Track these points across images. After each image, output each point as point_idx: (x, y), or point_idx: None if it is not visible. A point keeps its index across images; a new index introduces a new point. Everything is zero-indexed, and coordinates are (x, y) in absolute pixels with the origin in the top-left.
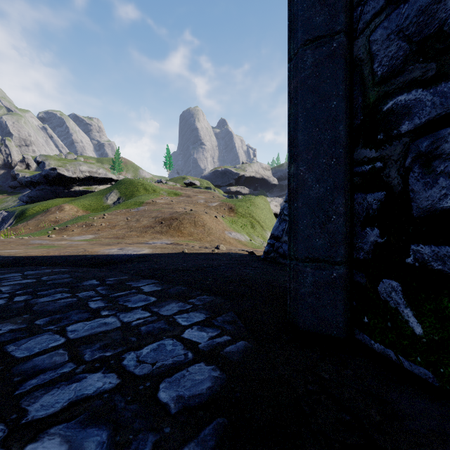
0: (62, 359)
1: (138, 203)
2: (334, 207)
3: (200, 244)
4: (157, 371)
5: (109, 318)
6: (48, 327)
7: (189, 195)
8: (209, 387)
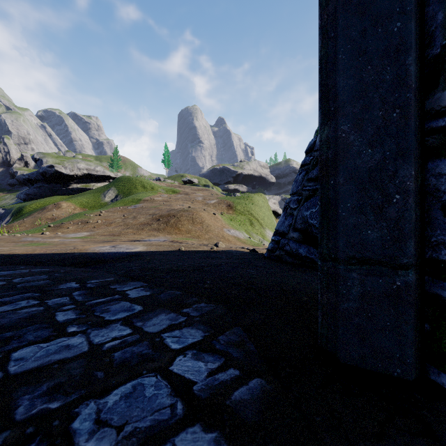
0: None
1: (136, 200)
2: (397, 181)
3: (198, 241)
4: (123, 445)
5: (75, 337)
6: None
7: (187, 193)
8: None
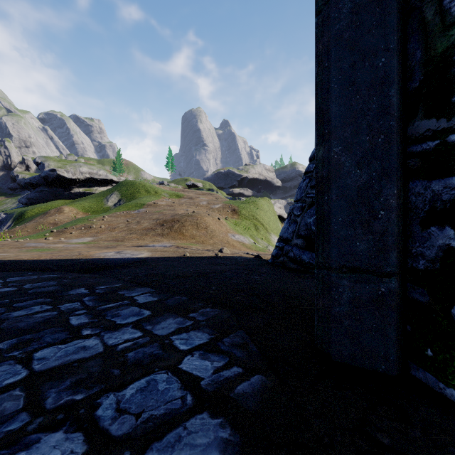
0: (14, 406)
1: (139, 205)
2: (382, 199)
3: (202, 247)
4: (142, 429)
5: (90, 339)
6: (12, 353)
7: (191, 197)
8: None
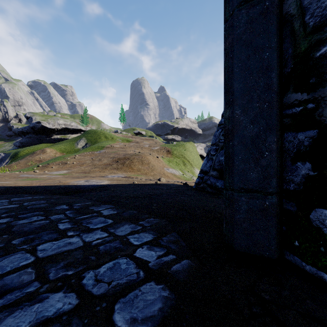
0: (29, 278)
1: (100, 147)
2: (266, 144)
3: (145, 177)
4: (112, 291)
5: (73, 238)
6: (22, 246)
7: (137, 142)
8: (160, 308)
